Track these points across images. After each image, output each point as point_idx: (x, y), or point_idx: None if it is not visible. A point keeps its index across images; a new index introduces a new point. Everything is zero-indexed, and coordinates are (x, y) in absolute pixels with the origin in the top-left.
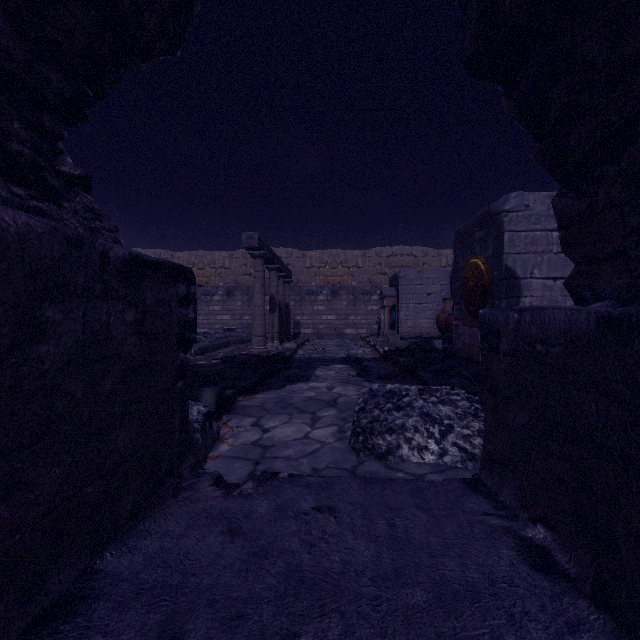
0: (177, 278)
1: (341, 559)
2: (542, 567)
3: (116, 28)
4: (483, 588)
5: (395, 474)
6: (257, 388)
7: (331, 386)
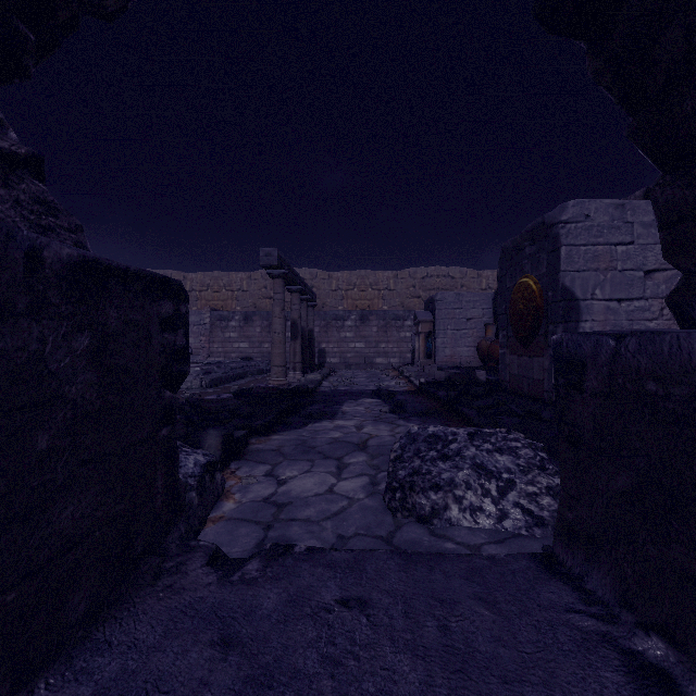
0: (159, 293)
1: (377, 688)
2: None
3: None
4: None
5: (443, 544)
6: (274, 427)
7: (360, 425)
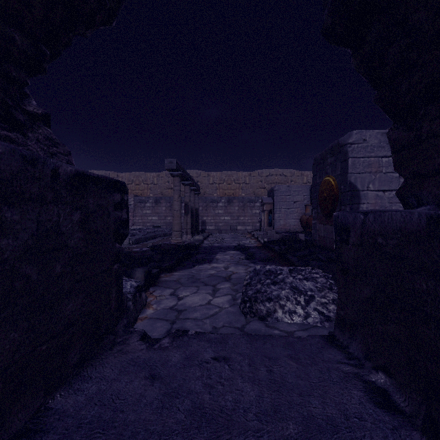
0: (113, 189)
1: (233, 398)
2: (383, 405)
3: (65, 2)
4: (340, 422)
5: (272, 331)
6: (175, 268)
7: (227, 266)
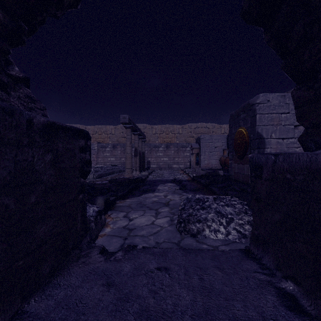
0: (79, 136)
1: (172, 302)
2: (293, 308)
3: None
4: None
5: (202, 246)
6: (127, 196)
7: (166, 195)
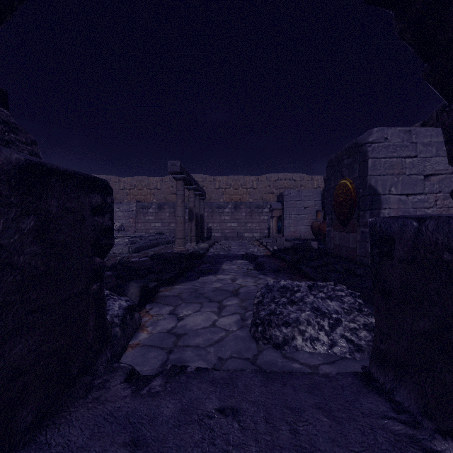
0: (90, 188)
1: None
2: None
3: None
4: None
5: (291, 364)
6: (176, 280)
7: (234, 278)
